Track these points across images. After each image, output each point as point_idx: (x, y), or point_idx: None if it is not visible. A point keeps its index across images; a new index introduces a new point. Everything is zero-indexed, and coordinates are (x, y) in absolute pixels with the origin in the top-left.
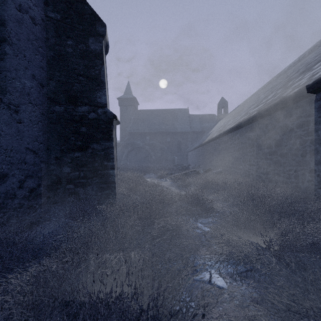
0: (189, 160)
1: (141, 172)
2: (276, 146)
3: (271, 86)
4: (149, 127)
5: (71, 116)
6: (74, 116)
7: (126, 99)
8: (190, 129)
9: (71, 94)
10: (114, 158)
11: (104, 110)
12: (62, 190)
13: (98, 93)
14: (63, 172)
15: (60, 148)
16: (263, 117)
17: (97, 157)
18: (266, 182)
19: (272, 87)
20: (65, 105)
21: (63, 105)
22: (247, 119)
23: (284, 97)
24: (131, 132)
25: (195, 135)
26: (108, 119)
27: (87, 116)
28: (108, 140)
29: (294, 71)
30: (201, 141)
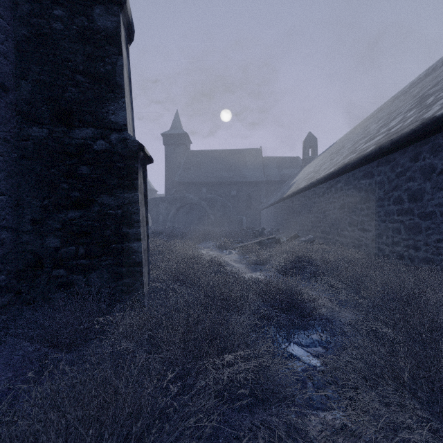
0: (262, 222)
1: (193, 239)
2: (411, 200)
3: (385, 112)
4: (206, 174)
5: (61, 146)
6: (67, 145)
7: (173, 135)
8: (264, 177)
9: (62, 106)
10: (141, 221)
11: (122, 135)
12: (44, 279)
13: (111, 104)
14: (46, 247)
15: (41, 203)
16: (387, 153)
17: (108, 219)
18: (392, 259)
19: (389, 113)
20: (50, 125)
21: (46, 125)
22: (358, 159)
23: (429, 118)
24: (181, 181)
25: (271, 186)
26: (129, 152)
27: (91, 145)
28: (129, 189)
29: (426, 87)
30: (280, 195)
